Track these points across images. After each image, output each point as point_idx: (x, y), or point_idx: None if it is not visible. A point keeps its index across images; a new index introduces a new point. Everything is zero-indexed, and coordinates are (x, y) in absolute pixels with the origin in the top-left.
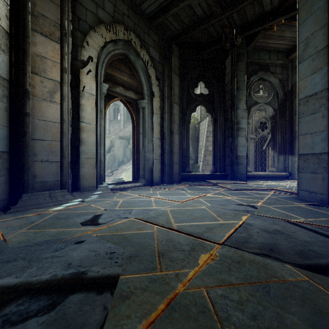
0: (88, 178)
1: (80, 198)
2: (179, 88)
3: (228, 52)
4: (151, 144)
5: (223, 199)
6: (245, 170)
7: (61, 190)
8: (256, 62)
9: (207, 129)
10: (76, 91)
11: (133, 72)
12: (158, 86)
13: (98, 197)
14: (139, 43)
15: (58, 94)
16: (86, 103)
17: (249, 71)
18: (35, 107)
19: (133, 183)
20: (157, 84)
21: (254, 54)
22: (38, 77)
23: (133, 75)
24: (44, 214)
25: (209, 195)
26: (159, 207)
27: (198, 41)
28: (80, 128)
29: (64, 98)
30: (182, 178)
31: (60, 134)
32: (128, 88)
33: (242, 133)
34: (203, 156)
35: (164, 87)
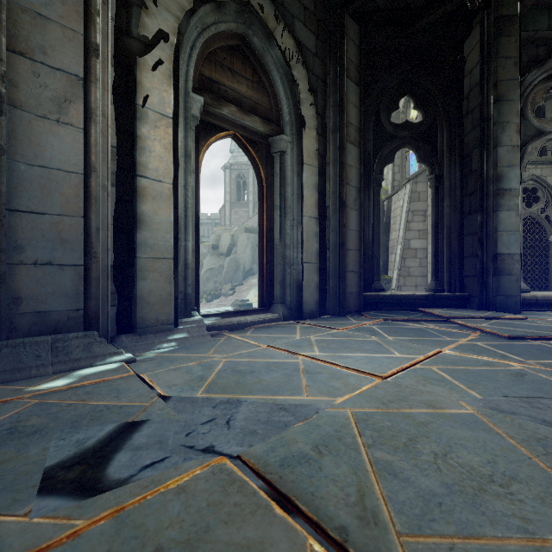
0: (155, 303)
1: (135, 349)
2: (359, 110)
3: (472, 21)
4: (299, 229)
5: (503, 371)
6: (518, 288)
7: (83, 334)
8: (541, 40)
9: (409, 206)
10: (128, 106)
11: (260, 77)
12: (312, 106)
13: (176, 346)
14: (272, 10)
15: (79, 106)
16: (151, 135)
17: (521, 61)
18: (18, 133)
19: (261, 314)
20: (310, 101)
21: (536, 18)
22: (26, 63)
23: (261, 83)
24: (1, 406)
25: (451, 353)
26: (319, 399)
27: (402, 3)
28: (137, 190)
29: (92, 115)
30: (364, 302)
31: (84, 201)
32: (248, 111)
33: (509, 202)
34: (399, 259)
35: (326, 109)
